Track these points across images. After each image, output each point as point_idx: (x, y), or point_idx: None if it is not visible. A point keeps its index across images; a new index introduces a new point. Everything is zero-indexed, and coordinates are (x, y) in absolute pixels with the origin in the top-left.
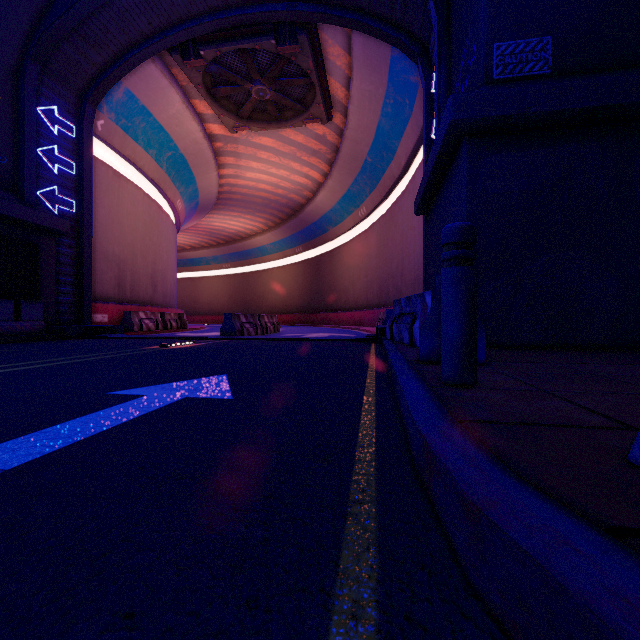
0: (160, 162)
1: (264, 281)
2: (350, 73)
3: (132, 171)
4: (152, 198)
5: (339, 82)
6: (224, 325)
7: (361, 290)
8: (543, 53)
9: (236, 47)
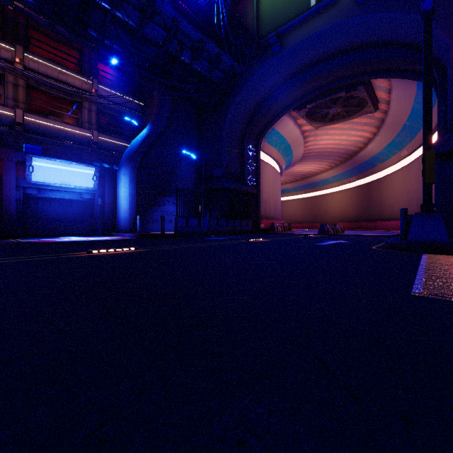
0: (279, 151)
1: (326, 201)
2: (390, 87)
3: (268, 158)
4: (275, 168)
5: (383, 92)
6: (320, 229)
7: (403, 206)
8: None
9: (324, 100)
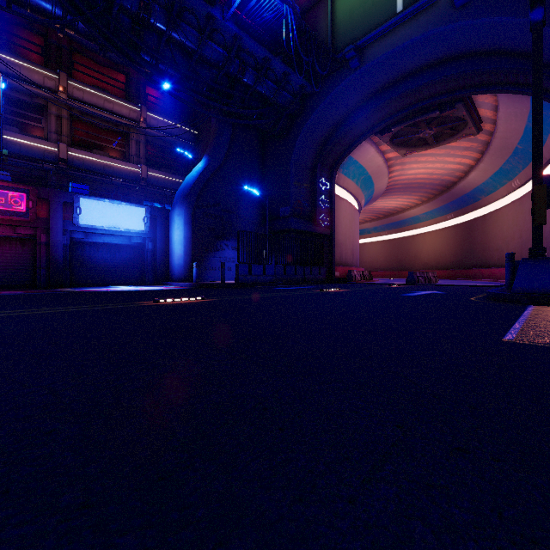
0: (357, 183)
1: (416, 243)
2: (497, 103)
3: (344, 193)
4: (352, 204)
5: (487, 109)
6: (408, 277)
7: (515, 249)
8: None
9: (413, 122)
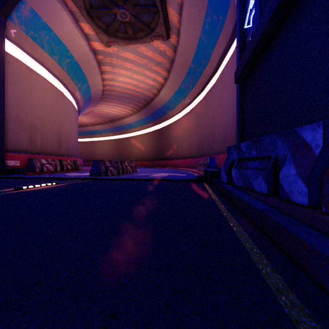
0: (62, 65)
1: (131, 143)
2: (182, 2)
3: (42, 69)
4: (57, 88)
5: (174, 10)
6: (92, 168)
7: (186, 147)
8: None
9: None
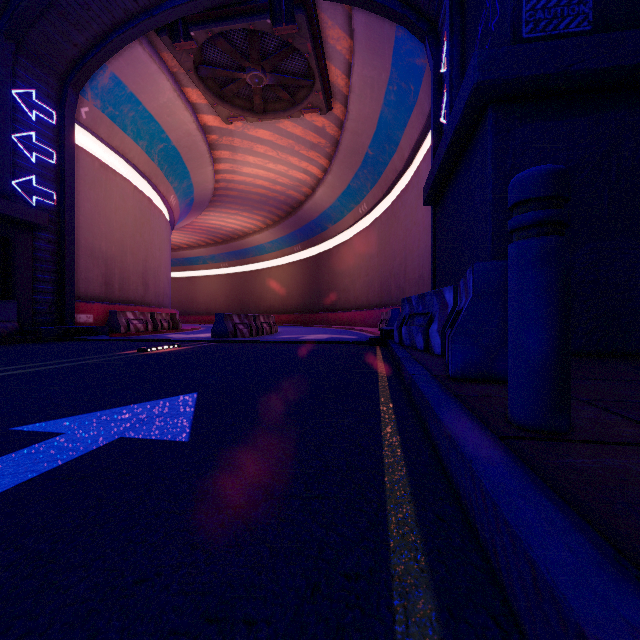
0: (151, 155)
1: (262, 280)
2: (351, 58)
3: (121, 163)
4: (143, 192)
5: (339, 69)
6: (215, 326)
7: (361, 289)
8: (582, 6)
9: (229, 27)
